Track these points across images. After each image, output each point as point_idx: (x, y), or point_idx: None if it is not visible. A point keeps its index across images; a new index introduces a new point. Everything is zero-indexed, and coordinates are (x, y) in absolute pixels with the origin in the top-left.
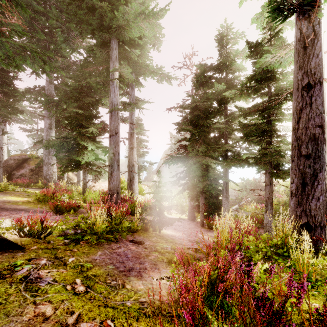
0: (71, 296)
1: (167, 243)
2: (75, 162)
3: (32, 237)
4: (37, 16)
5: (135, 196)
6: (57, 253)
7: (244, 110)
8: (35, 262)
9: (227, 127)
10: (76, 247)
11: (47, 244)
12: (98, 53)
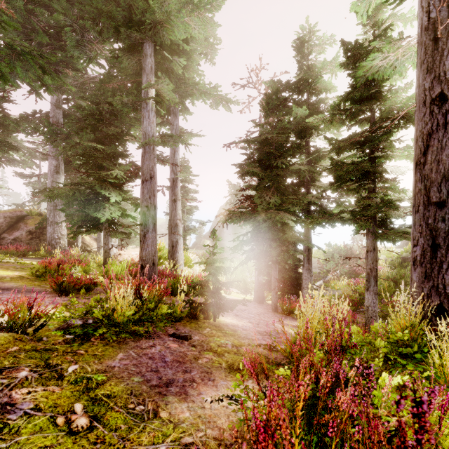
0: (61, 438)
1: (226, 337)
2: (93, 220)
3: (14, 332)
4: (37, 8)
5: (179, 269)
6: (51, 358)
7: (337, 142)
8: (9, 376)
9: (310, 170)
10: (83, 346)
11: (37, 343)
12: (125, 62)
